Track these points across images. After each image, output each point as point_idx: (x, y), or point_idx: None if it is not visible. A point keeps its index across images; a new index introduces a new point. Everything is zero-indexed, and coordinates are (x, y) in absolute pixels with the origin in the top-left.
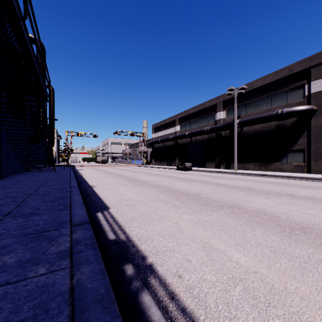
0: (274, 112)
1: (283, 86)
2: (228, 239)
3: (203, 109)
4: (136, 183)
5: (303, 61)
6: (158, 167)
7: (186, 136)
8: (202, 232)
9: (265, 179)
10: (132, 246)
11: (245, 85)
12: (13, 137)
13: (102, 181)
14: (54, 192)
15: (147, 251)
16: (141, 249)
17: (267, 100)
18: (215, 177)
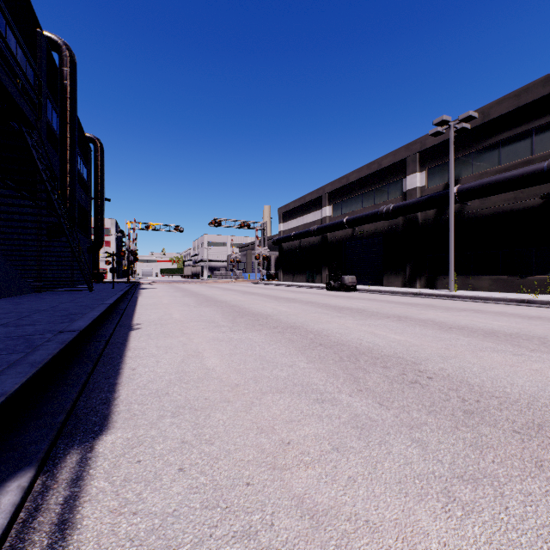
0: (546, 164)
1: None
2: None
3: (377, 171)
4: (239, 320)
5: None
6: (289, 284)
7: (343, 225)
8: None
9: (540, 311)
10: None
11: None
12: None
13: (168, 313)
14: None
15: None
16: None
17: (525, 142)
18: (415, 305)
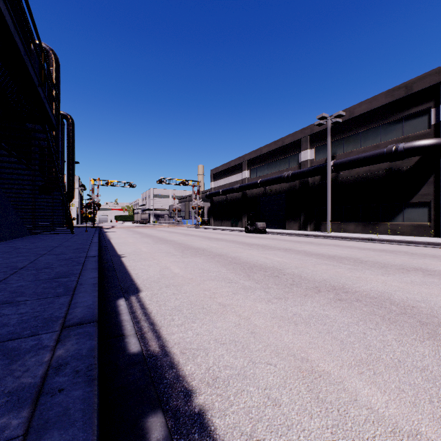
0: (385, 150)
1: (397, 111)
2: (341, 351)
3: (281, 147)
4: (186, 252)
5: (428, 74)
6: (218, 228)
7: (258, 185)
8: (293, 337)
9: (374, 245)
10: (169, 367)
11: (343, 111)
12: (11, 185)
13: (138, 248)
14: (58, 265)
15: (195, 378)
16: (185, 374)
17: (375, 133)
18: (301, 242)
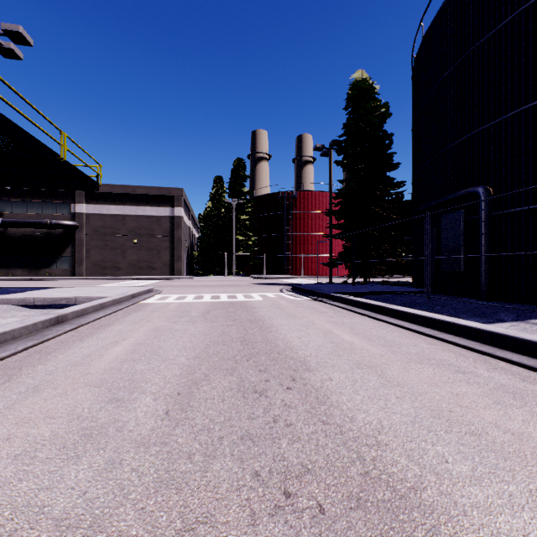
0: (44, 221)
1: (54, 197)
2: None
3: None
4: None
5: None
6: None
7: None
8: None
9: (32, 281)
10: None
11: None
12: None
13: None
14: None
15: None
16: None
17: (39, 206)
18: None
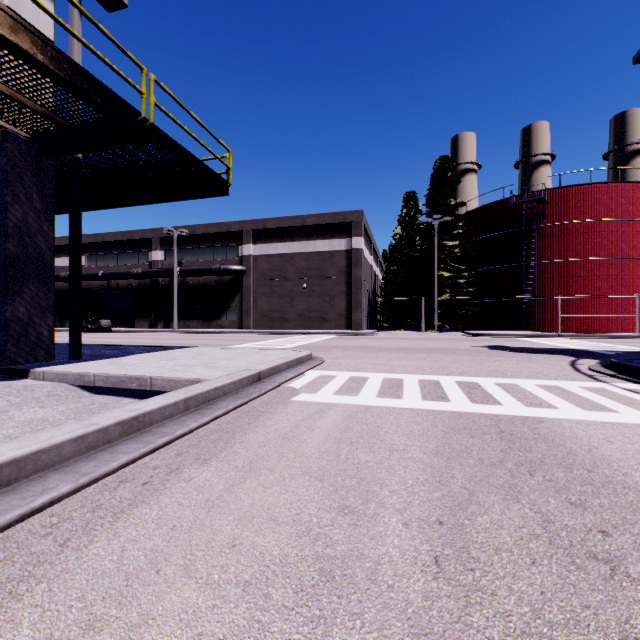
0: (214, 267)
1: (223, 240)
2: None
3: (130, 240)
4: None
5: (238, 223)
6: None
7: (100, 277)
8: None
9: (199, 334)
10: None
11: (188, 226)
12: None
13: None
14: None
15: None
16: None
17: (211, 251)
18: (147, 335)
